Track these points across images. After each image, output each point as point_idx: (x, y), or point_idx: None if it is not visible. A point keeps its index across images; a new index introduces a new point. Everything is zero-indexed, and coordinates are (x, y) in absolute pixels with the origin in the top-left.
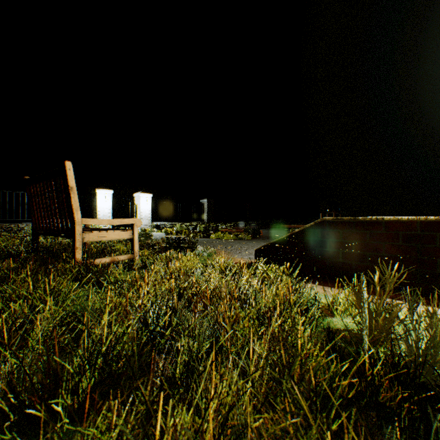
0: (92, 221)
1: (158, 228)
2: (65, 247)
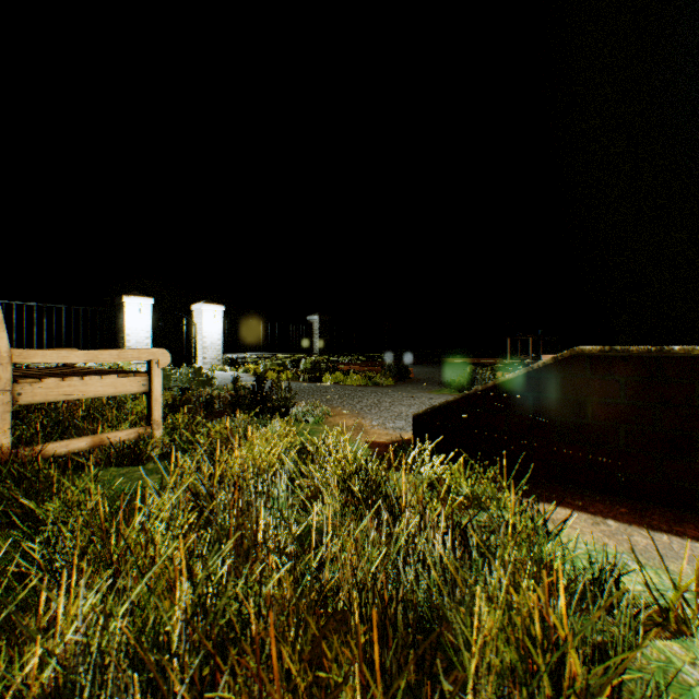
0: (41, 356)
1: (234, 364)
2: (27, 407)
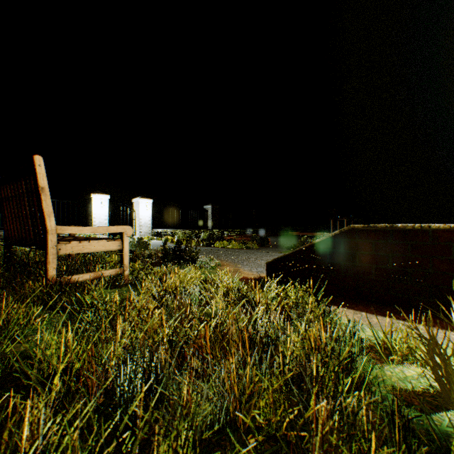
0: (70, 229)
1: (159, 236)
2: None
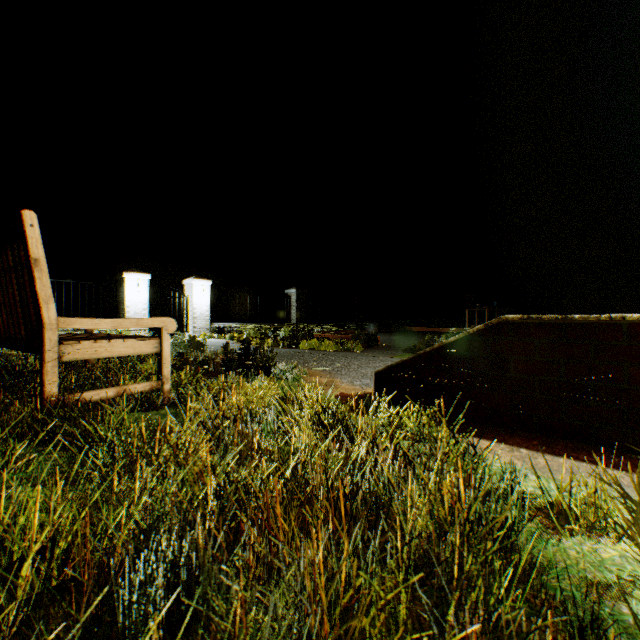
0: (79, 323)
1: (220, 333)
2: None
